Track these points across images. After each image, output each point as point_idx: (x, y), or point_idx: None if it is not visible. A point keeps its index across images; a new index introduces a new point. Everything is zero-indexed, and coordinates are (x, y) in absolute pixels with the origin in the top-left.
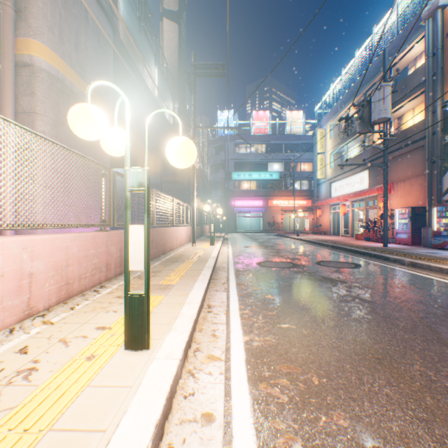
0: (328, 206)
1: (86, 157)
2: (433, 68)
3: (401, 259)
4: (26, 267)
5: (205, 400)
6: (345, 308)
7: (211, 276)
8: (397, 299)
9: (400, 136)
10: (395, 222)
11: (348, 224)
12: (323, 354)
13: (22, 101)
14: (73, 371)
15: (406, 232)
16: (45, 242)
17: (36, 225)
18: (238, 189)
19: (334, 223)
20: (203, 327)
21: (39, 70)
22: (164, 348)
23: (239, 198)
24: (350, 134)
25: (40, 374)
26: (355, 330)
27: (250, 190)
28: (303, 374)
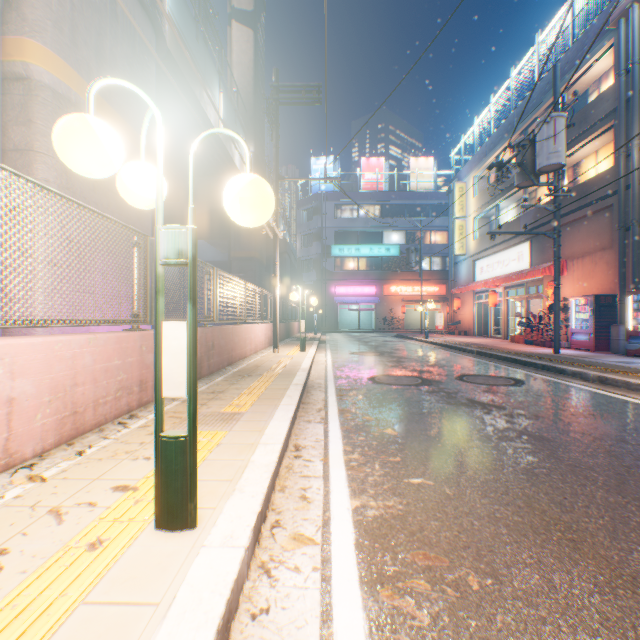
0: (471, 295)
1: (105, 215)
2: (627, 92)
3: (583, 372)
4: (1, 388)
5: (287, 622)
6: (508, 450)
7: (300, 398)
8: (587, 435)
9: (578, 191)
10: (571, 318)
11: (501, 320)
12: (482, 532)
13: (13, 133)
14: (61, 572)
15: (586, 332)
16: (36, 349)
17: (18, 321)
18: (340, 270)
19: (480, 319)
20: (287, 483)
21: (39, 86)
22: (221, 526)
23: (341, 283)
24: (503, 189)
25: (4, 577)
26: (528, 489)
27: (357, 272)
28: (452, 569)
